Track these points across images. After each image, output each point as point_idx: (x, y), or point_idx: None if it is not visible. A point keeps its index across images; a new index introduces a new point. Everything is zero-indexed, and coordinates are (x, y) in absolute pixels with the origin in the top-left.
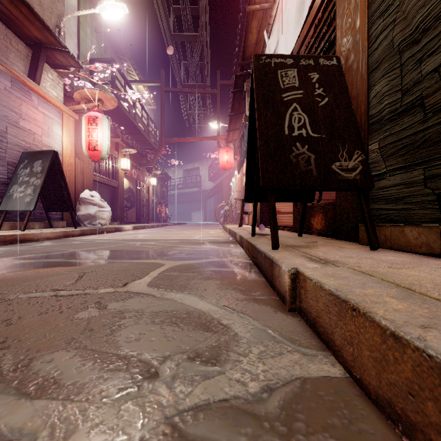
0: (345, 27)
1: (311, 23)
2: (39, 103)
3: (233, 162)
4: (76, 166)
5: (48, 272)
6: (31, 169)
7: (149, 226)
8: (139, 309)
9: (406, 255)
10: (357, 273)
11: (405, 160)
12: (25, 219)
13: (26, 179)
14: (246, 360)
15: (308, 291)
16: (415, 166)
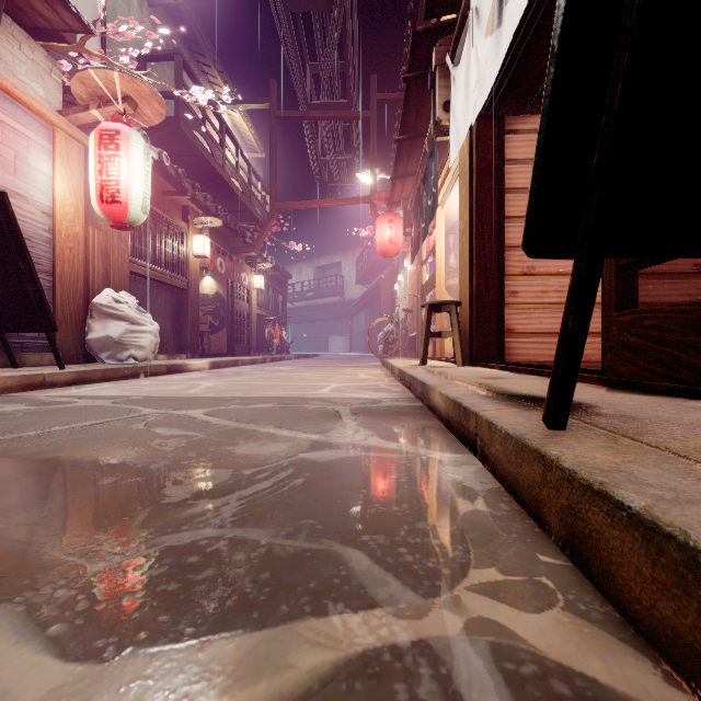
0: None
1: None
2: None
3: (401, 241)
4: (90, 242)
5: None
6: None
7: (247, 361)
8: None
9: None
10: None
11: None
12: None
13: None
14: None
15: None
16: None
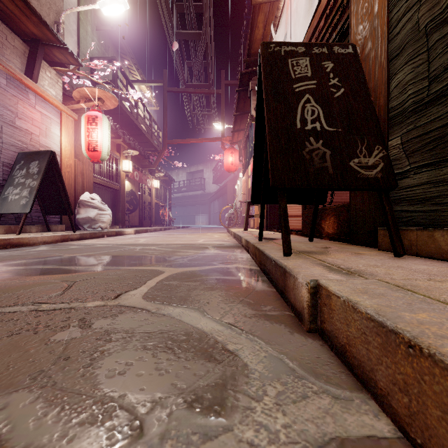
0: (361, 13)
1: (322, 13)
2: (37, 101)
3: (238, 164)
4: (76, 167)
5: (35, 281)
6: (27, 170)
7: (152, 229)
8: (129, 329)
9: (439, 264)
10: (394, 289)
11: (433, 155)
12: (21, 222)
13: (22, 181)
14: (260, 406)
15: (334, 310)
16: (445, 162)
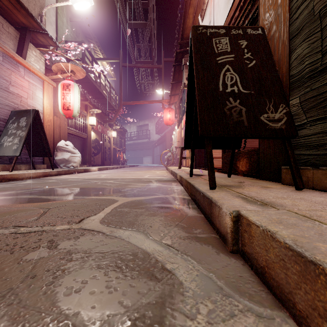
0: (268, 4)
1: (237, 6)
2: (25, 73)
3: (174, 119)
4: (54, 122)
5: (18, 208)
6: (18, 123)
7: (111, 168)
8: (87, 249)
9: None
10: (303, 219)
11: (326, 111)
12: (13, 162)
13: (14, 131)
14: (194, 325)
15: (253, 236)
16: None
